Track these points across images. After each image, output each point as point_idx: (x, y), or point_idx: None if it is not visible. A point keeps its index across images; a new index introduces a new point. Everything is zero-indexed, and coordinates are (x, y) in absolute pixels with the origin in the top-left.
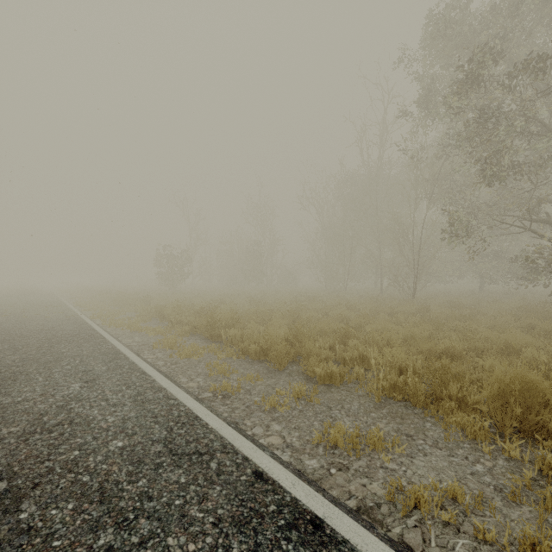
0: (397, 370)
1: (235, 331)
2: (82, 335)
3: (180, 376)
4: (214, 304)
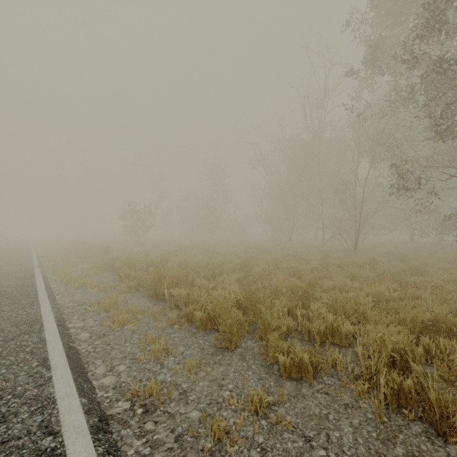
0: (387, 356)
1: (181, 291)
2: (13, 294)
3: (98, 361)
4: (169, 255)
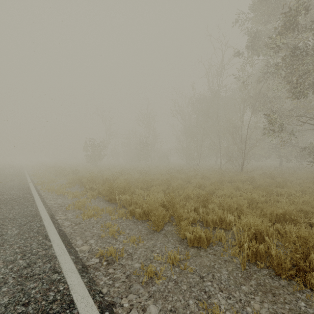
0: (252, 234)
1: (126, 197)
2: (19, 199)
3: (77, 238)
4: (117, 174)
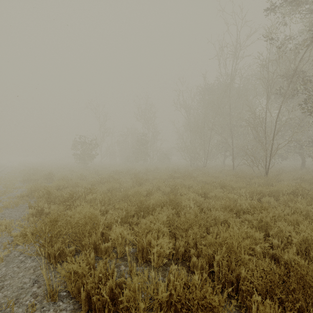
0: None
1: (71, 268)
2: None
3: None
4: (102, 180)
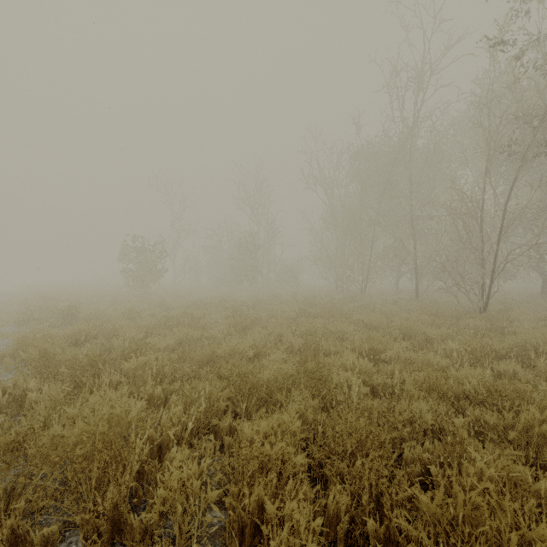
0: None
1: None
2: None
3: None
4: (169, 322)
